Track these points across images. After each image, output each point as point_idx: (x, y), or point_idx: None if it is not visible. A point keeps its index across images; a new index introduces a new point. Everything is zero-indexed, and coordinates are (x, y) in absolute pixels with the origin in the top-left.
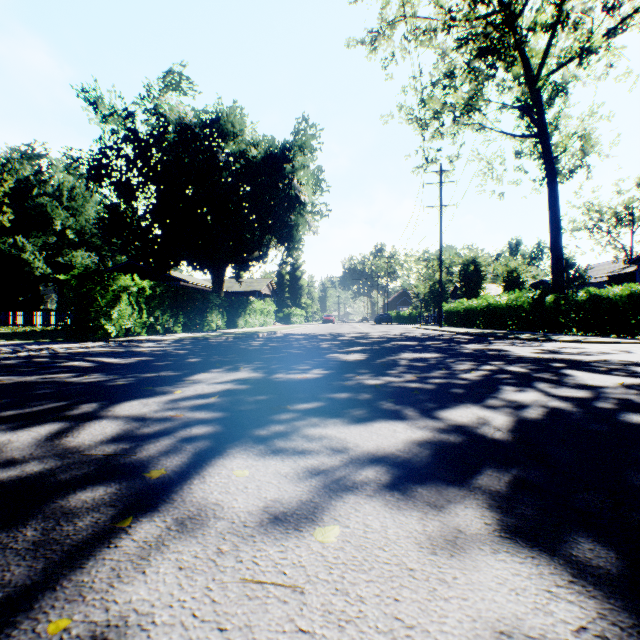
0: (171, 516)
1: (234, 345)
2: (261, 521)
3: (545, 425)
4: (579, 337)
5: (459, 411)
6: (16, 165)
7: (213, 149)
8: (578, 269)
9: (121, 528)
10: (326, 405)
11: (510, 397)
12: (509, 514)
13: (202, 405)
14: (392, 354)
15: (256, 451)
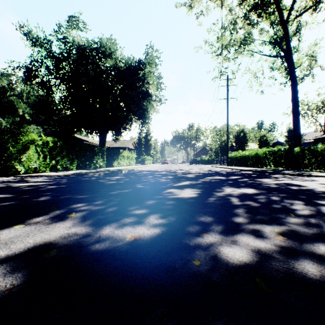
0: None
1: (98, 180)
2: None
3: None
4: None
5: None
6: None
7: (98, 62)
8: None
9: None
10: None
11: None
12: None
13: None
14: (217, 189)
15: None
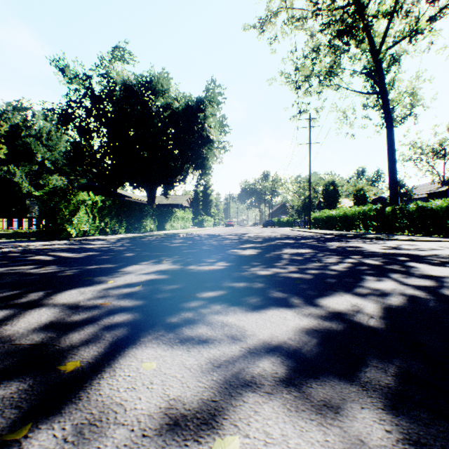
0: (71, 422)
1: (161, 243)
2: (160, 428)
3: (409, 312)
4: (411, 237)
5: (335, 299)
6: (9, 115)
7: (147, 102)
8: (406, 188)
9: (16, 439)
10: (227, 293)
11: (373, 286)
12: (406, 417)
13: (128, 293)
14: (277, 250)
15: (166, 340)
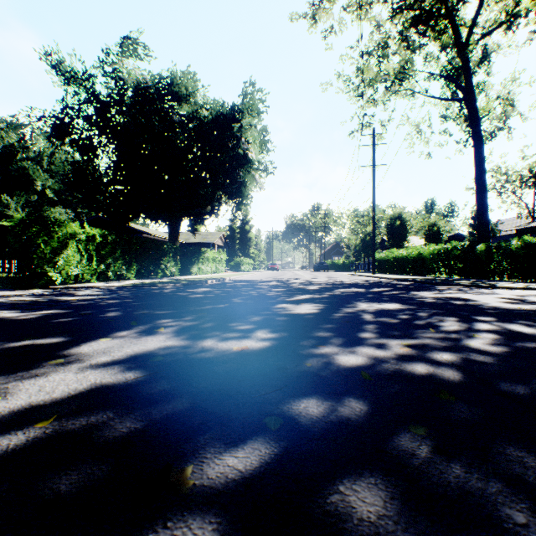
0: None
1: (176, 293)
2: None
3: None
4: (520, 284)
5: None
6: (2, 133)
7: (167, 110)
8: (490, 223)
9: None
10: (281, 460)
11: None
12: None
13: None
14: (347, 304)
15: None
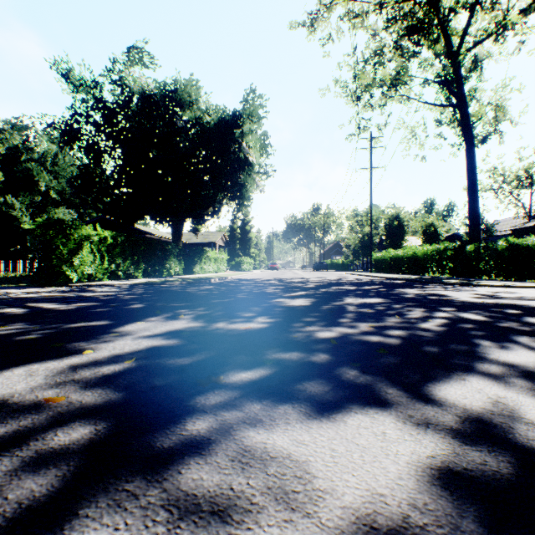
0: None
1: (184, 290)
2: None
3: None
4: (502, 282)
5: (456, 386)
6: (7, 135)
7: (172, 116)
8: (486, 224)
9: None
10: (272, 375)
11: (503, 359)
12: None
13: (106, 375)
14: (336, 299)
15: (134, 514)
